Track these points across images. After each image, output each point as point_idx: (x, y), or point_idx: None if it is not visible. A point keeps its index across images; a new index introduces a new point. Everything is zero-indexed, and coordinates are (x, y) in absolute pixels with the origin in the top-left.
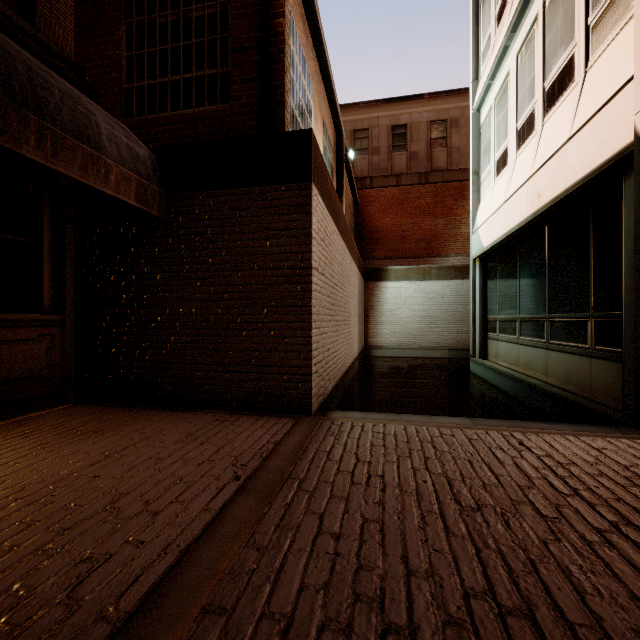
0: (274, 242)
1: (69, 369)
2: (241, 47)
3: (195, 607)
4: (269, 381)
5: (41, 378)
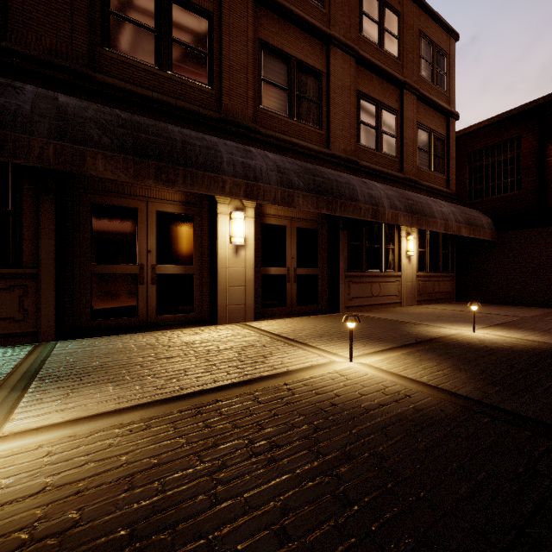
0: (549, 247)
1: (454, 291)
2: (527, 168)
3: (548, 316)
4: (546, 296)
5: (450, 292)
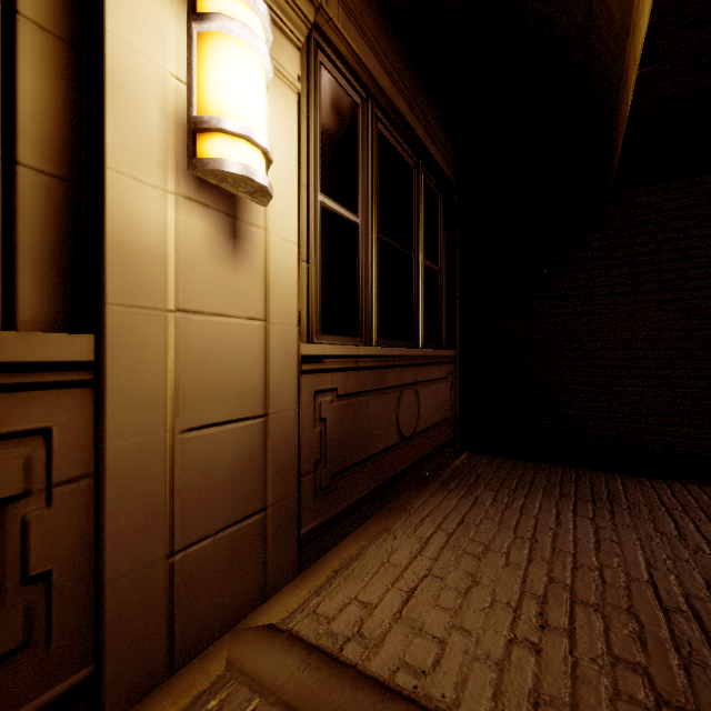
0: None
1: (457, 412)
2: None
3: None
4: None
5: (448, 421)
